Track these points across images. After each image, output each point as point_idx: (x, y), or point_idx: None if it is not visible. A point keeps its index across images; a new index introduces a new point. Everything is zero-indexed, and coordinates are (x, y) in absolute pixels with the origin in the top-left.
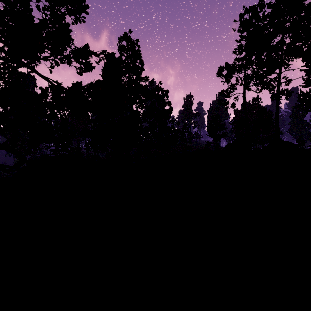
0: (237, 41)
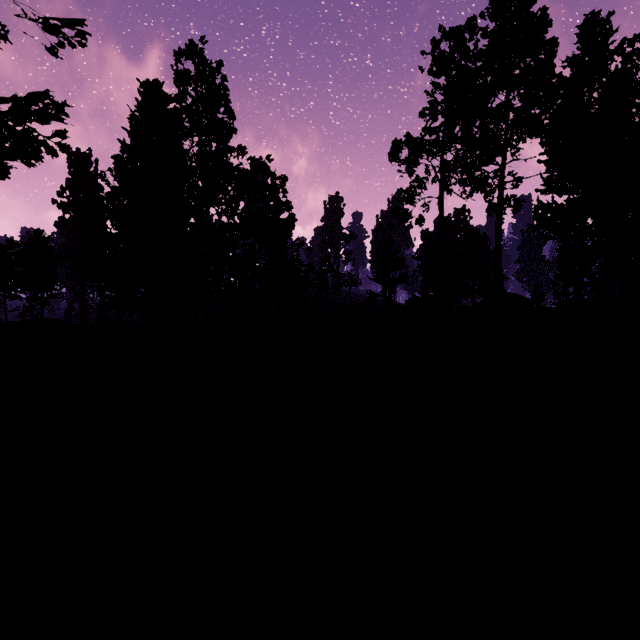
0: (427, 93)
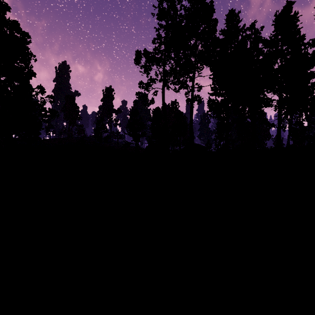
0: (156, 28)
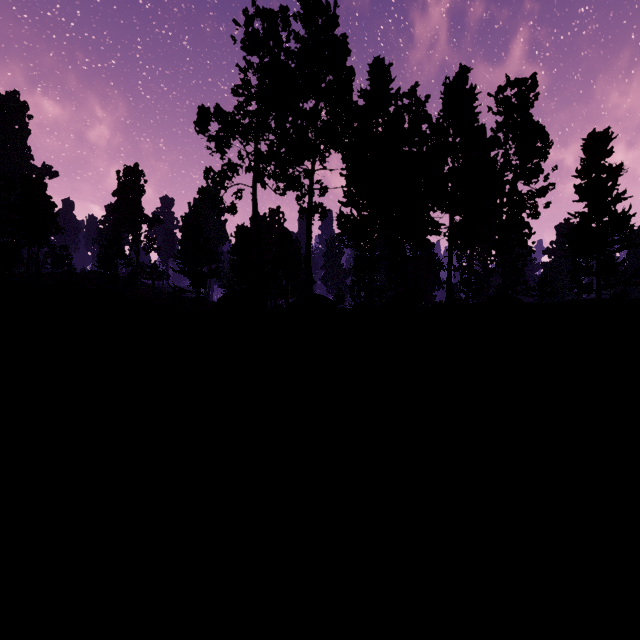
0: (240, 68)
